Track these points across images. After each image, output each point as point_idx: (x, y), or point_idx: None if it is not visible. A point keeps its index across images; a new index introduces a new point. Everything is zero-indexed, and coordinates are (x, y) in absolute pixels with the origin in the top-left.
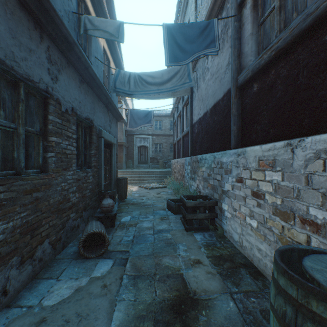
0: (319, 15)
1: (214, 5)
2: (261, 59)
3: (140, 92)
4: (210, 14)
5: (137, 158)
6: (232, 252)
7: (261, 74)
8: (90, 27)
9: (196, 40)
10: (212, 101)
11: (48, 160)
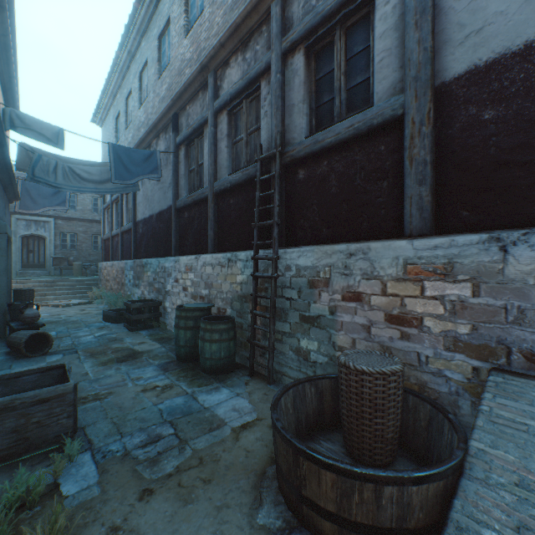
0: (206, 197)
1: (159, 122)
2: (188, 200)
3: (73, 187)
4: (156, 126)
5: (20, 257)
6: (171, 335)
7: (189, 208)
8: (19, 124)
9: (142, 165)
10: (158, 207)
11: None
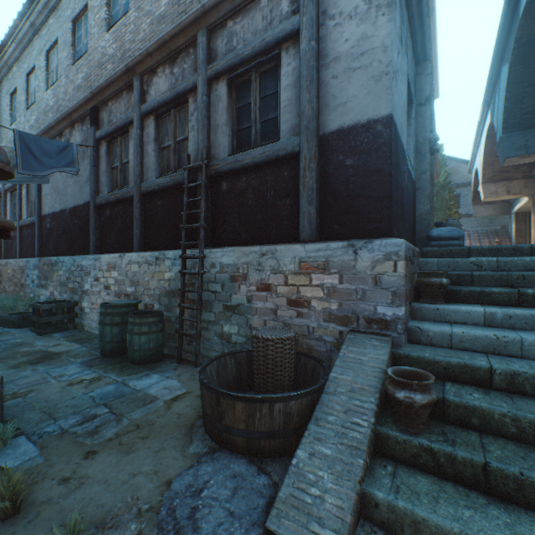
0: (132, 196)
1: (75, 112)
2: (111, 197)
3: None
4: (70, 115)
5: None
6: (91, 335)
7: (112, 206)
8: None
9: (56, 157)
10: (73, 202)
11: None
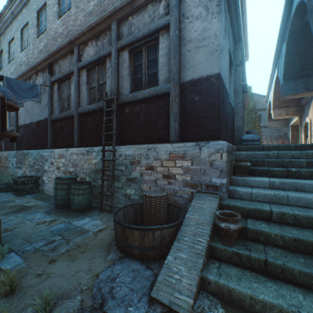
0: (73, 115)
1: (38, 65)
2: (60, 116)
3: None
4: (35, 67)
5: None
6: (48, 196)
7: (61, 120)
8: None
9: (28, 92)
10: (37, 118)
11: None
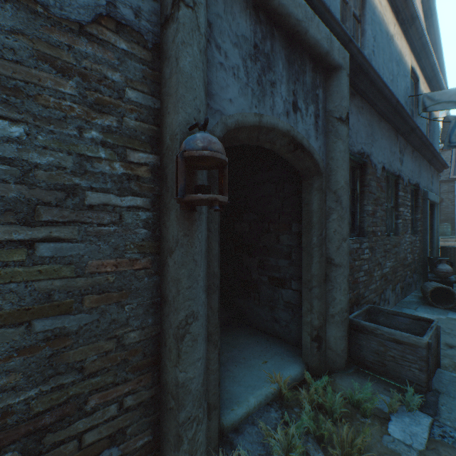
0: None
1: None
2: None
3: None
4: None
5: None
6: None
7: None
8: (428, 104)
9: None
10: None
11: (398, 225)
